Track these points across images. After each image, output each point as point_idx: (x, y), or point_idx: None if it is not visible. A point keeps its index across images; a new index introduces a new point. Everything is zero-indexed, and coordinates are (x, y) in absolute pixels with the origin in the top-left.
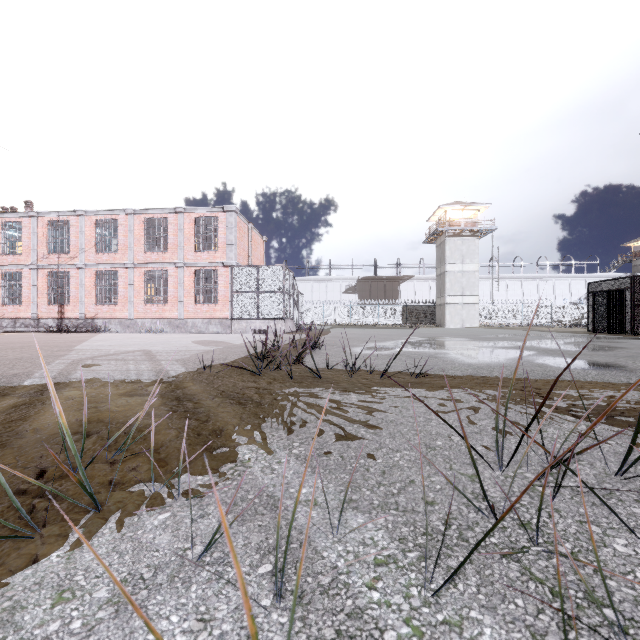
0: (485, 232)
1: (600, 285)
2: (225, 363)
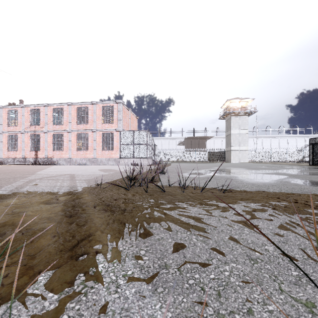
0: (251, 113)
1: (316, 140)
2: (111, 182)
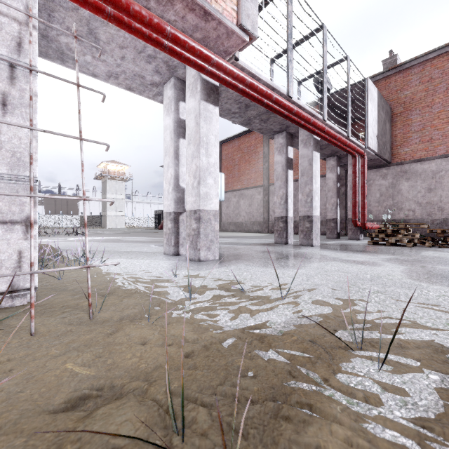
0: (128, 179)
1: (157, 212)
2: None
